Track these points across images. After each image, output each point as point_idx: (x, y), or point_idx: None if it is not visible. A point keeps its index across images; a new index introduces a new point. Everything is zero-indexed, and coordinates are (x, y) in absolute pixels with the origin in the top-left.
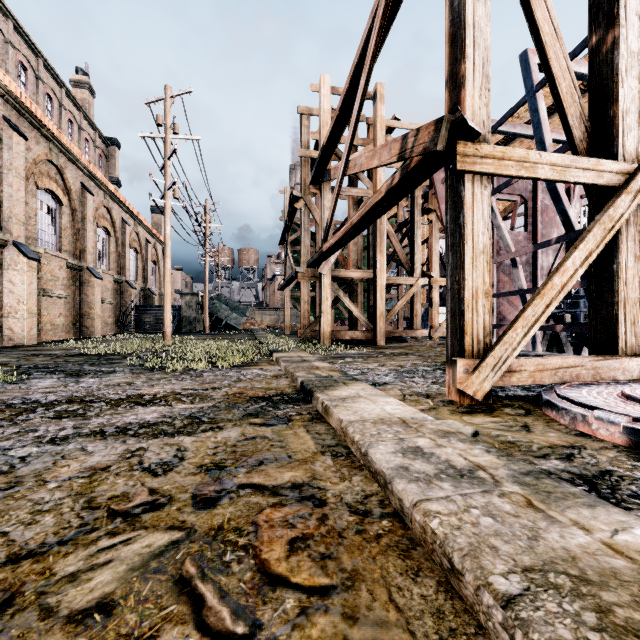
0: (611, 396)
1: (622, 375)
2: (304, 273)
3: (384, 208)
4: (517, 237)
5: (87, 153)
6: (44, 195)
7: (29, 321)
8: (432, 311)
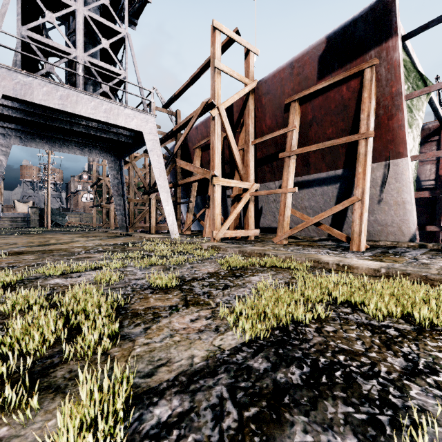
0: None
1: None
2: (104, 205)
3: None
4: None
5: None
6: None
7: None
8: None
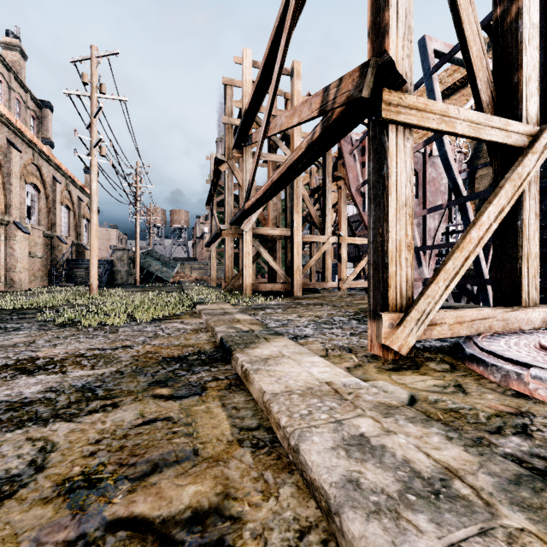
0: (531, 349)
1: (526, 325)
2: (228, 230)
3: (304, 165)
4: None
5: (18, 113)
6: None
7: None
8: (341, 266)
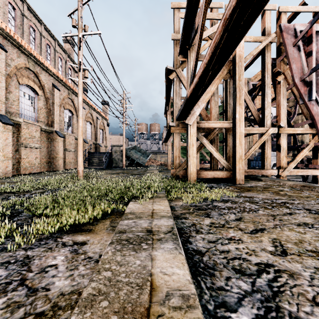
0: None
1: None
2: (176, 127)
3: None
4: None
5: (70, 75)
6: (26, 89)
7: (5, 162)
8: (280, 154)
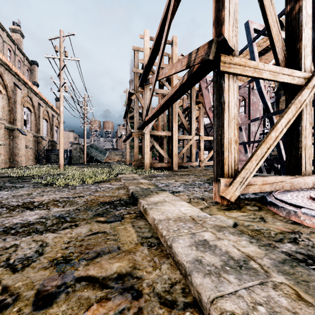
0: (304, 198)
1: (304, 186)
2: (136, 133)
3: (178, 96)
4: (241, 116)
5: (19, 68)
6: None
7: None
8: (200, 153)
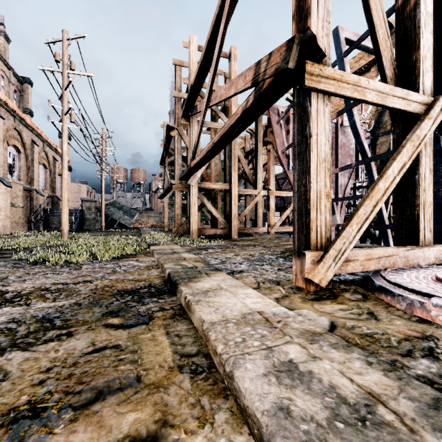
0: (429, 281)
1: (423, 261)
2: (177, 185)
3: (239, 129)
4: None
5: (2, 87)
6: None
7: None
8: (270, 214)
